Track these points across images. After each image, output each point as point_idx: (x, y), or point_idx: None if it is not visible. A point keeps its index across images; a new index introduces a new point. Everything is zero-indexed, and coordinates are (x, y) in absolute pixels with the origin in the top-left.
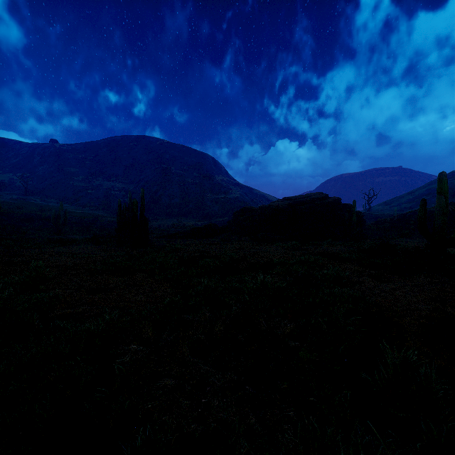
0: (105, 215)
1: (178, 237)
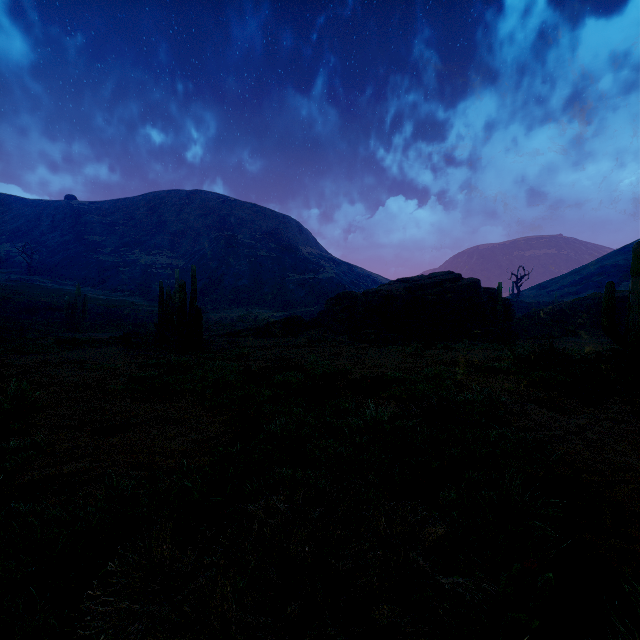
0: (143, 304)
1: (247, 335)
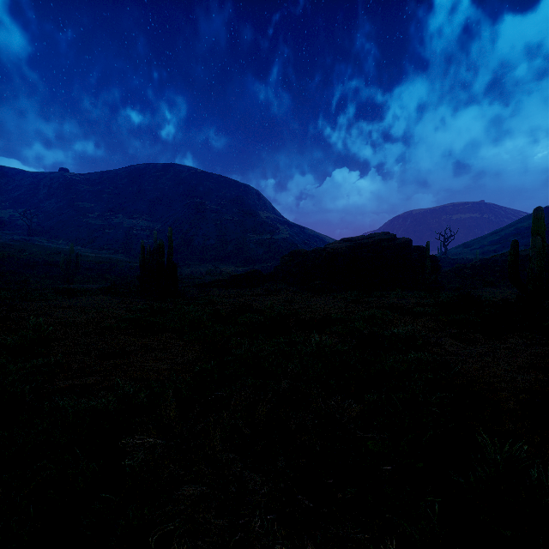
0: (126, 260)
1: (214, 286)
